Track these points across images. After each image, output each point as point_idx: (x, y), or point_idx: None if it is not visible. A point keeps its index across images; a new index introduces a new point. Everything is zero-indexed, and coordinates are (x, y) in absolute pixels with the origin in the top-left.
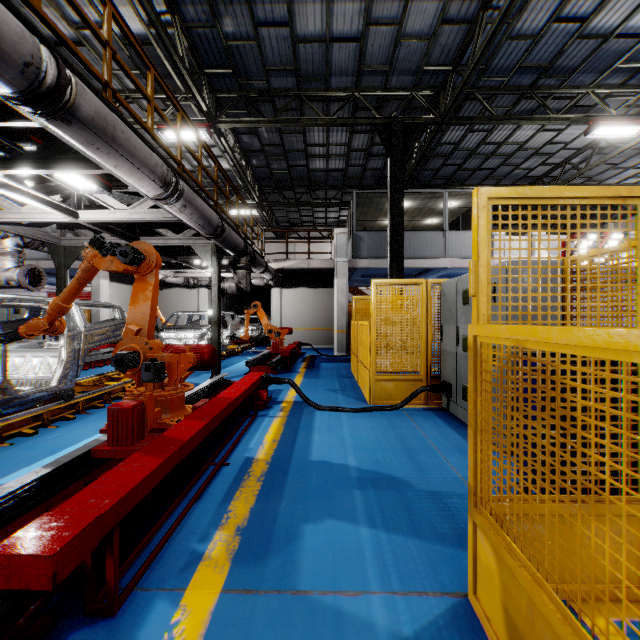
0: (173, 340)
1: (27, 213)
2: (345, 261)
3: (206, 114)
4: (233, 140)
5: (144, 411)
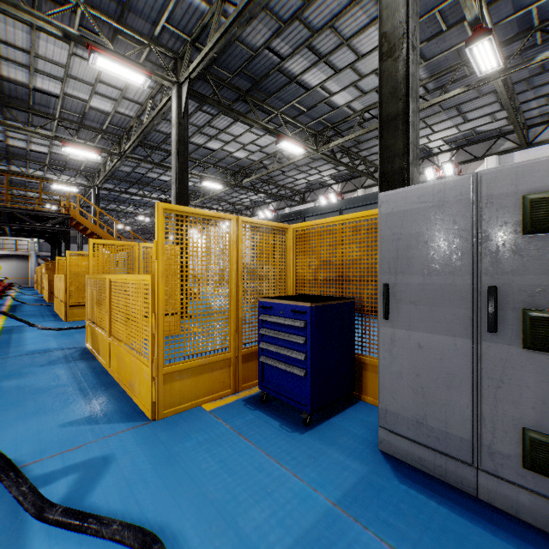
0: None
1: None
2: (35, 253)
3: None
4: None
5: None
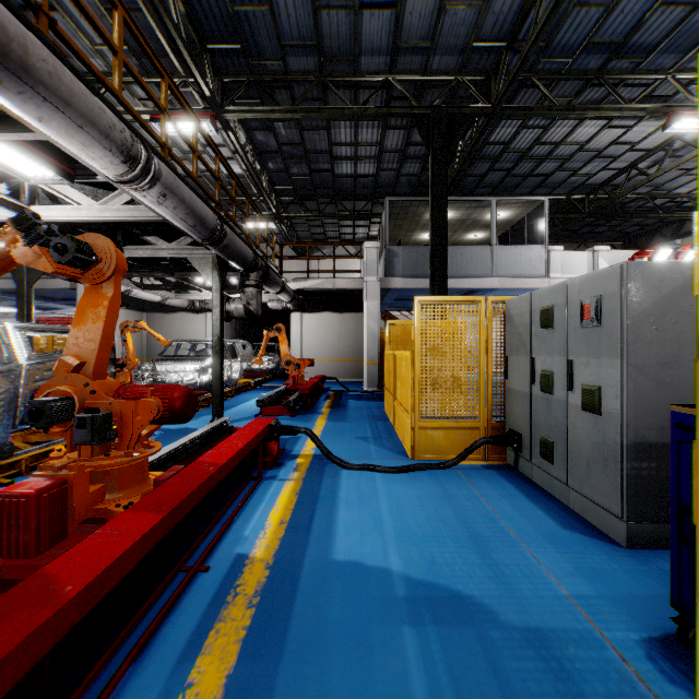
0: (170, 374)
1: None
2: (376, 280)
3: (209, 101)
4: (245, 137)
5: (66, 495)
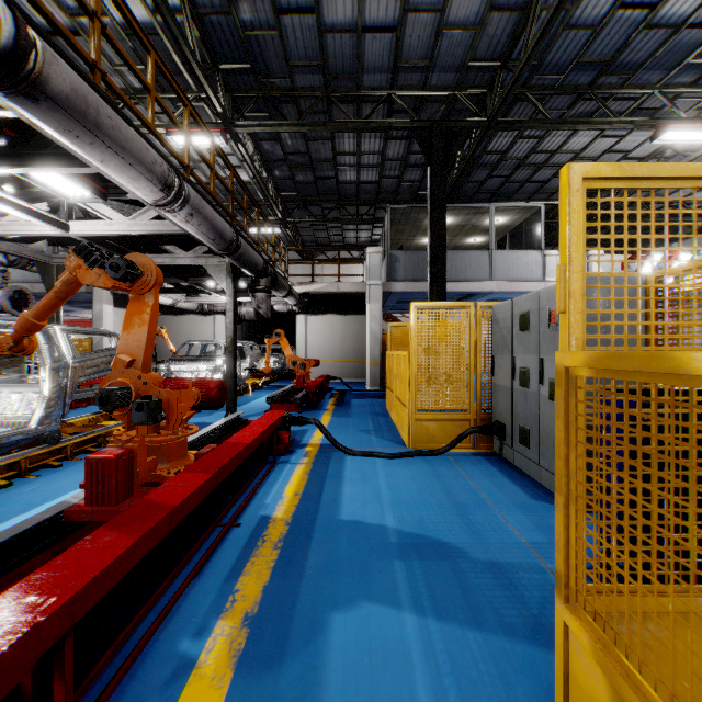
0: (184, 373)
1: (9, 225)
2: (379, 284)
3: (221, 116)
4: (252, 148)
5: (133, 461)
